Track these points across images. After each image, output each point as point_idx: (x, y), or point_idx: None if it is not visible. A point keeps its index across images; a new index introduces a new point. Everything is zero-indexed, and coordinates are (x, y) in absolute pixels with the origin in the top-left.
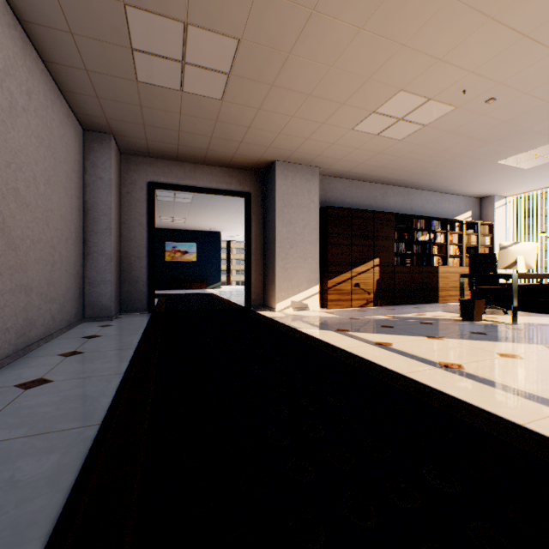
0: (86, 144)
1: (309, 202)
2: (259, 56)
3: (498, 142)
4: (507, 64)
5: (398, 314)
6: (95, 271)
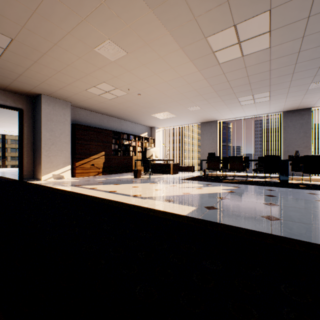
0: None
1: (64, 120)
2: (26, 48)
3: (148, 108)
4: (140, 85)
5: (111, 177)
6: None
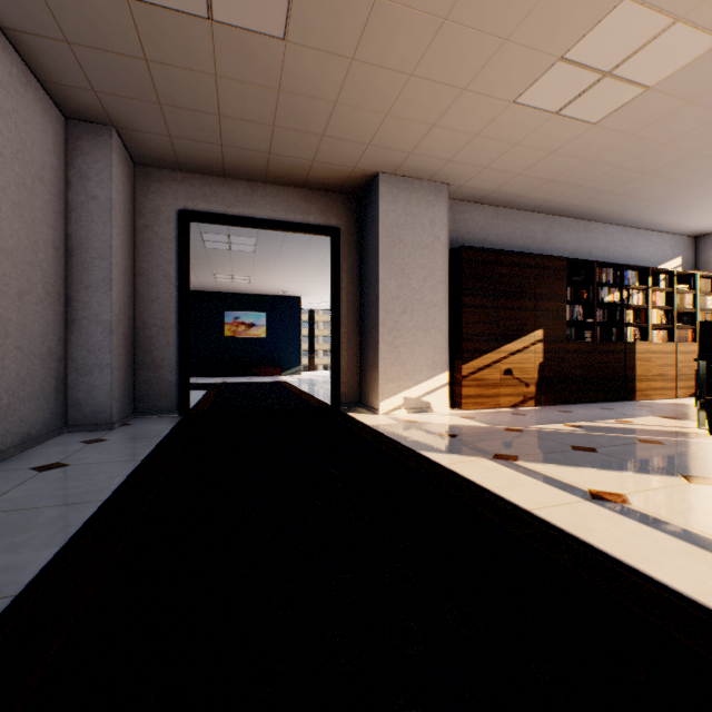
0: (69, 142)
1: (432, 240)
2: None
3: None
4: None
5: (584, 421)
6: (85, 349)
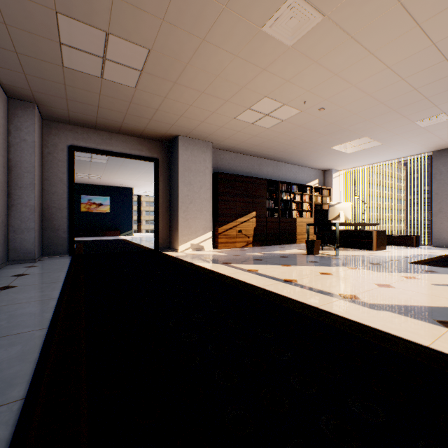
0: (10, 110)
1: (204, 169)
2: (165, 62)
3: (330, 135)
4: (328, 89)
5: (267, 251)
6: (19, 220)
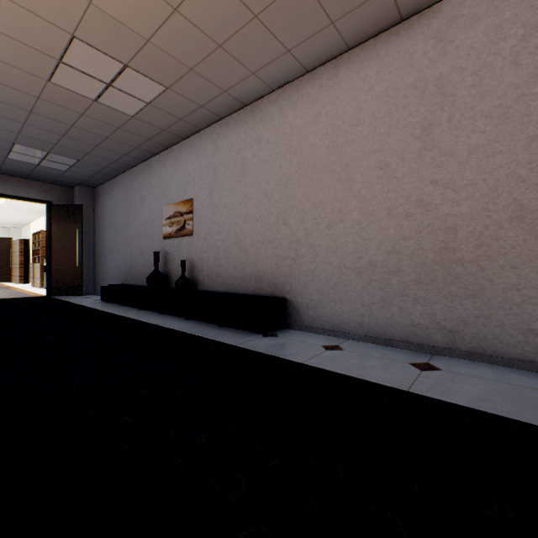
0: None
1: None
2: None
3: None
4: None
5: None
6: None
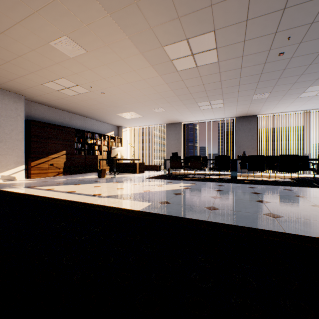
0: None
1: (17, 115)
2: None
3: (113, 107)
4: (103, 84)
5: (72, 178)
6: None
